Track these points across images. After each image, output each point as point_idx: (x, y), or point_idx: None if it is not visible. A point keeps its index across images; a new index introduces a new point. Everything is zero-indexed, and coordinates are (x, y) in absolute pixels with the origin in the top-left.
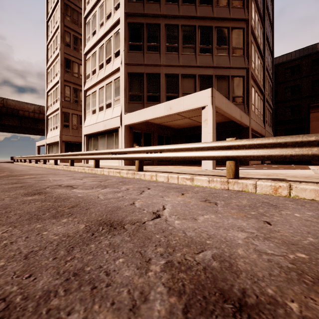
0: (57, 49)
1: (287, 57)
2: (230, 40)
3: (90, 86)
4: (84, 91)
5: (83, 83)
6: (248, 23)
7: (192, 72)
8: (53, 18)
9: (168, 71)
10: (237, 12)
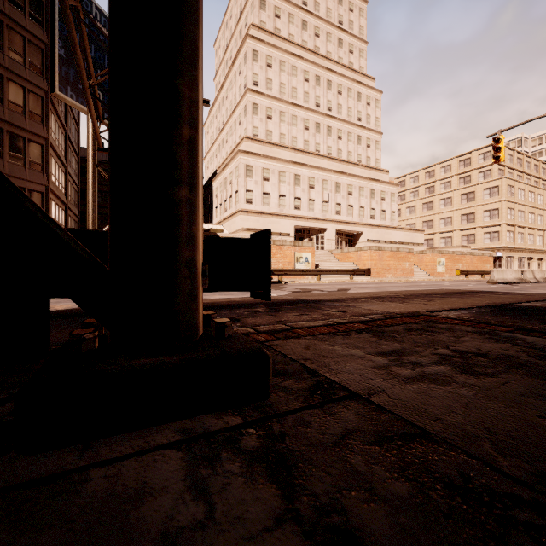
0: None
1: (98, 154)
2: (27, 151)
3: None
4: None
5: None
6: (49, 143)
7: None
8: None
9: None
10: (35, 126)
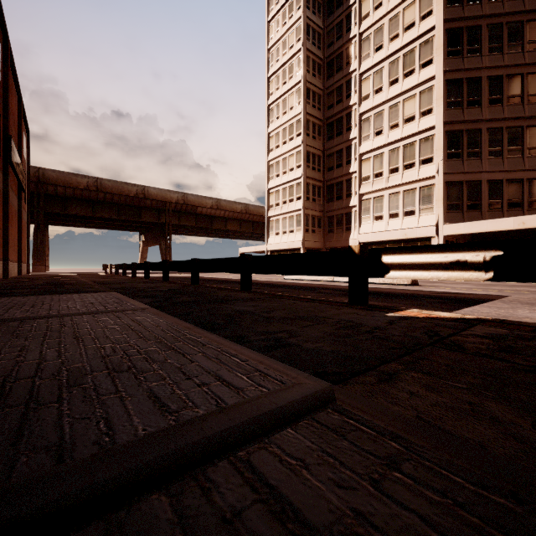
0: (293, 139)
1: None
2: None
3: (373, 191)
4: (359, 195)
5: (358, 186)
6: None
7: (518, 176)
8: (282, 101)
9: (491, 177)
10: None
